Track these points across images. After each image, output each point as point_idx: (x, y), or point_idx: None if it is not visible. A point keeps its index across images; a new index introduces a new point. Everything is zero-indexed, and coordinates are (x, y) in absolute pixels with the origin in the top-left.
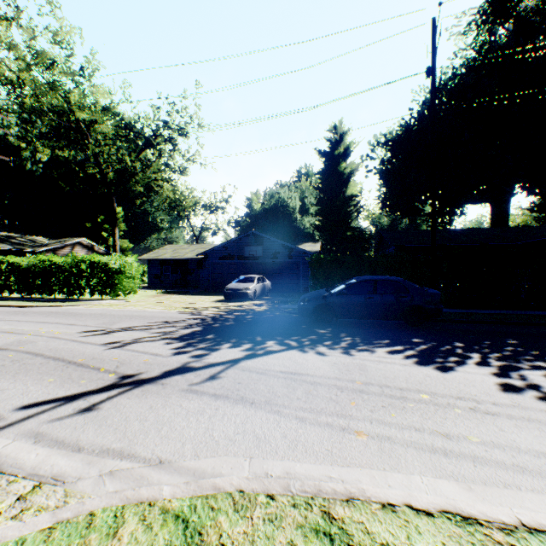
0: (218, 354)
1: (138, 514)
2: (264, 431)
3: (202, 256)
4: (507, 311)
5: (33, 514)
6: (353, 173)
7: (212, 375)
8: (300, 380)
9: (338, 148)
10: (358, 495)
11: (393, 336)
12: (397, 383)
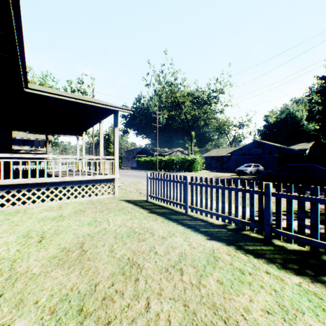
0: None
1: None
2: None
3: (229, 154)
4: None
5: None
6: None
7: None
8: None
9: None
10: None
11: None
12: None
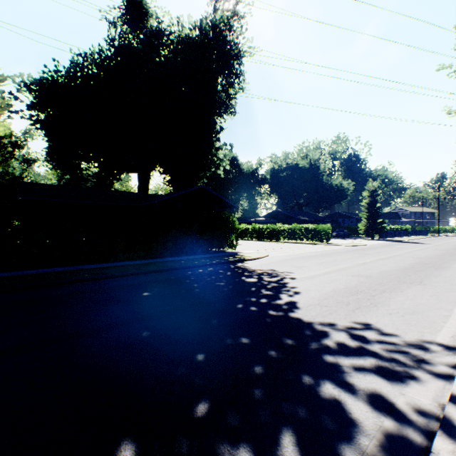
0: None
1: None
2: None
3: None
4: (54, 269)
5: None
6: None
7: None
8: None
9: None
10: None
11: None
12: None
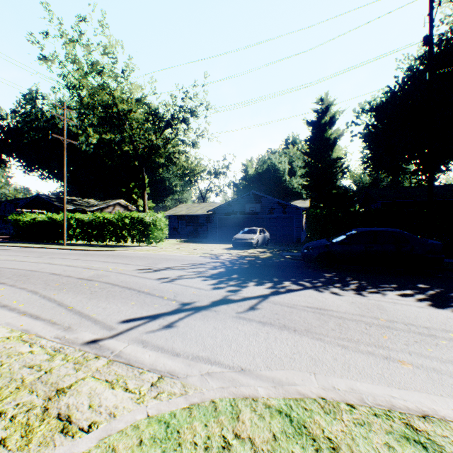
0: (248, 290)
1: (248, 406)
2: (315, 353)
3: (211, 212)
4: None
5: (167, 396)
6: (338, 138)
7: (250, 306)
8: (327, 315)
9: (324, 117)
10: (432, 413)
11: (398, 281)
12: (421, 322)
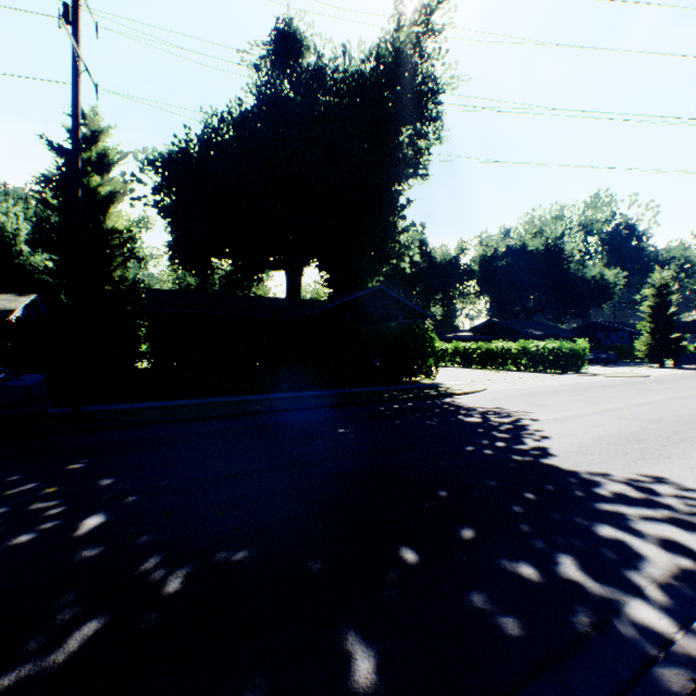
0: None
1: None
2: None
3: None
4: (214, 399)
5: None
6: (117, 197)
7: None
8: None
9: (88, 150)
10: None
11: None
12: None
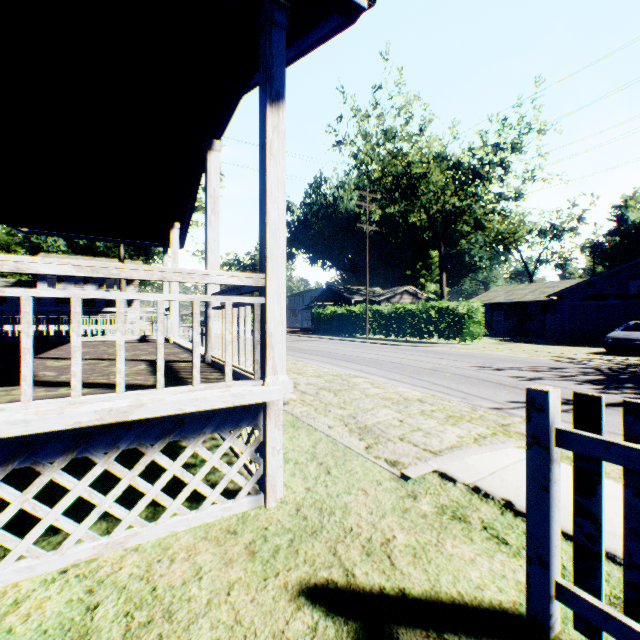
0: None
1: None
2: None
3: (552, 297)
4: None
5: None
6: None
7: None
8: None
9: None
10: None
11: None
12: None
